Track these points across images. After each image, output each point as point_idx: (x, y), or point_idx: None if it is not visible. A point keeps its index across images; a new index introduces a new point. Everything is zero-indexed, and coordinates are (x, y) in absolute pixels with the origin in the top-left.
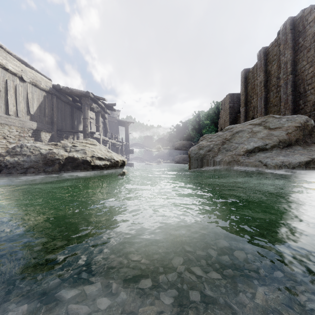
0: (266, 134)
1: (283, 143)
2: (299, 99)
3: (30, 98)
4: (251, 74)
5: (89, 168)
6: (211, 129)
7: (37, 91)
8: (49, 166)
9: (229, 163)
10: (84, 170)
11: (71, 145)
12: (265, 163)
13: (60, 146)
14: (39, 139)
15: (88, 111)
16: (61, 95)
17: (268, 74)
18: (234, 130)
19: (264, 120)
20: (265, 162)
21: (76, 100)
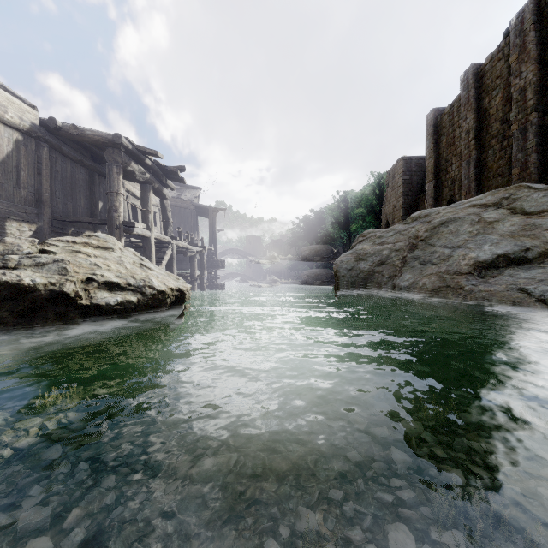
0: (519, 226)
1: None
2: None
3: None
4: (447, 117)
5: (73, 313)
6: (368, 223)
7: None
8: None
9: (434, 293)
10: (57, 321)
11: (29, 250)
12: (539, 296)
13: None
14: (1, 237)
15: (119, 177)
16: (64, 144)
17: (484, 114)
18: (435, 219)
19: (507, 196)
20: (538, 293)
21: (98, 156)
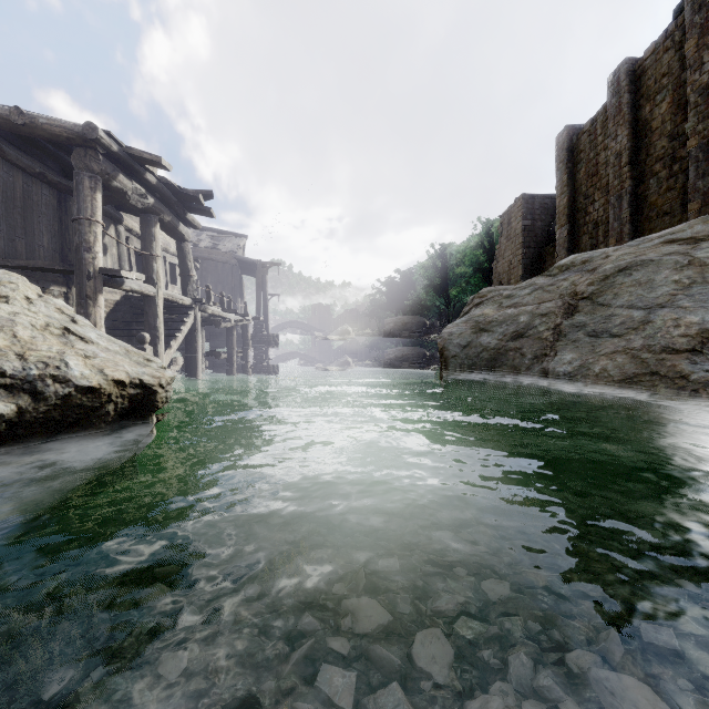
0: None
1: None
2: None
3: None
4: (586, 137)
5: None
6: (473, 286)
7: None
8: None
9: (626, 385)
10: None
11: None
12: None
13: None
14: None
15: (94, 196)
16: (8, 145)
17: (643, 129)
18: (603, 266)
19: None
20: None
21: (72, 169)
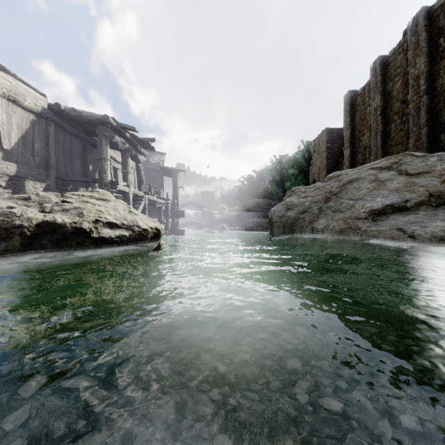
0: (403, 183)
1: (437, 198)
2: (440, 133)
3: (3, 121)
4: (360, 97)
5: (88, 242)
6: (298, 181)
7: (18, 112)
8: (1, 240)
9: (340, 233)
10: (78, 247)
11: (56, 201)
12: (410, 233)
13: (36, 201)
14: (22, 192)
15: (107, 147)
16: (65, 122)
17: (388, 96)
18: (344, 179)
19: (396, 161)
20: (410, 231)
21: (90, 131)
